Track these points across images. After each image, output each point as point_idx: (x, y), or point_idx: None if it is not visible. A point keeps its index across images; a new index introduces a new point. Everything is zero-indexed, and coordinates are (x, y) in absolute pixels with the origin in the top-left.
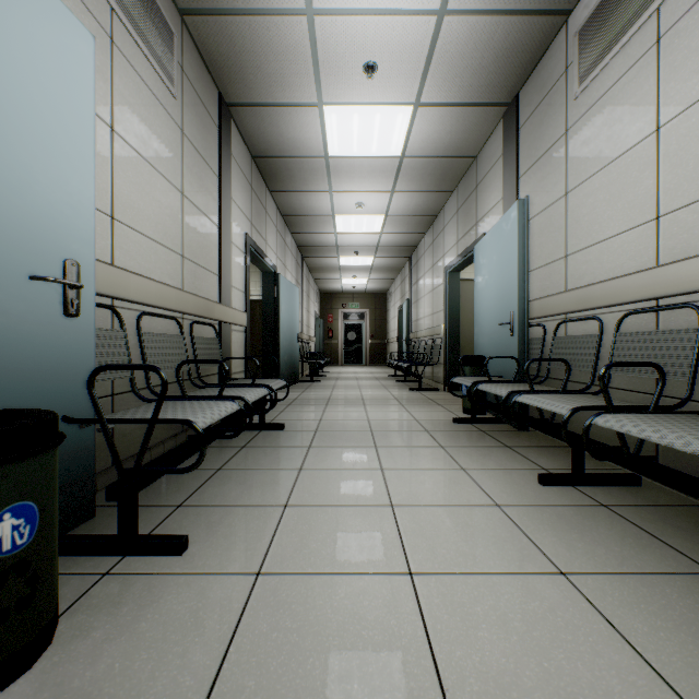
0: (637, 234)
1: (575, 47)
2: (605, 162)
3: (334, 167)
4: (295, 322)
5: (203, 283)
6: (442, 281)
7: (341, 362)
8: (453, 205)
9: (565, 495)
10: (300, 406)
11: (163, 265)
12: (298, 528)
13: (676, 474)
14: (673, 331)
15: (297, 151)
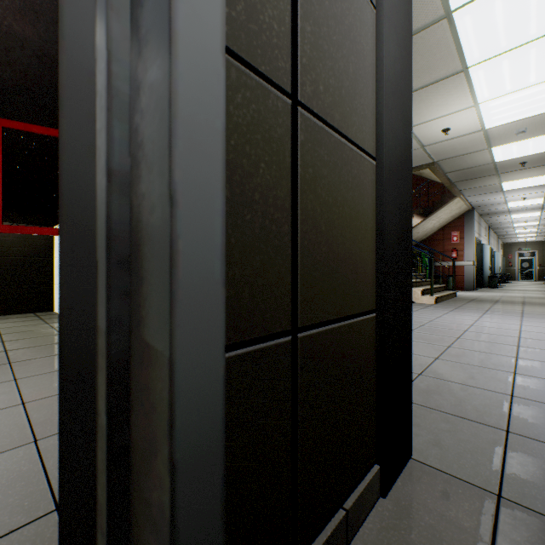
0: None
1: None
2: None
3: (515, 227)
4: (497, 264)
5: None
6: None
7: (516, 279)
8: None
9: None
10: (505, 285)
11: None
12: (513, 288)
13: None
14: None
15: (504, 227)
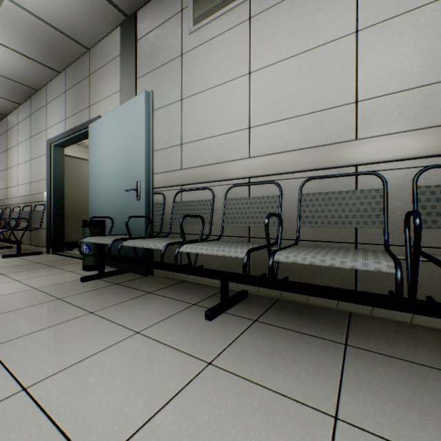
0: (236, 136)
1: None
2: (214, 84)
3: None
4: None
5: None
6: (45, 152)
7: None
8: (61, 86)
9: (231, 322)
10: None
11: None
12: None
13: (312, 286)
14: (265, 197)
15: None
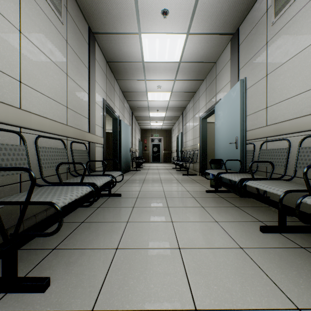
0: None
1: None
2: (291, 56)
3: (147, 67)
4: (128, 143)
5: (79, 122)
6: (198, 123)
7: (150, 161)
8: (204, 87)
9: (277, 239)
10: (130, 183)
11: (54, 111)
12: (123, 267)
13: None
14: None
15: (129, 58)
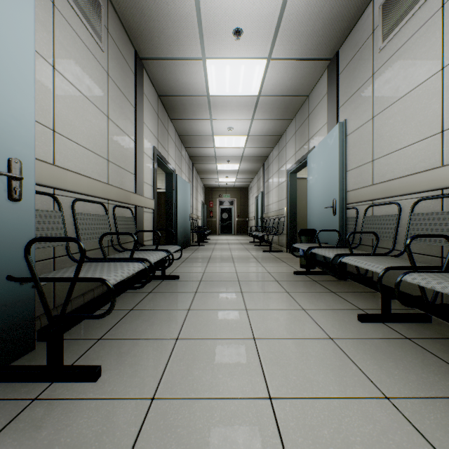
0: (426, 143)
1: (379, 16)
2: (402, 94)
3: (213, 103)
4: (187, 206)
5: (123, 179)
6: (285, 179)
7: (218, 232)
8: (292, 129)
9: (378, 330)
10: (191, 263)
11: (93, 166)
12: (185, 357)
13: None
14: None
15: (188, 91)
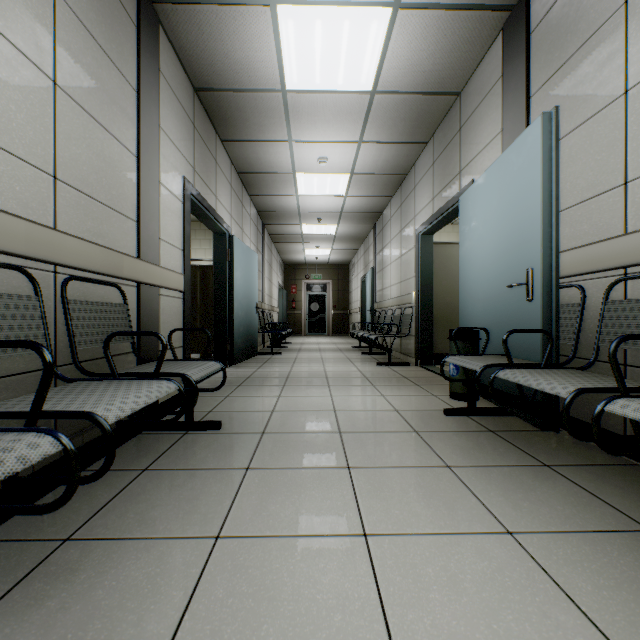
0: None
1: None
2: None
3: (293, 106)
4: (253, 290)
5: (104, 226)
6: (413, 245)
7: (304, 332)
8: (428, 159)
9: None
10: (252, 388)
11: (0, 181)
12: None
13: None
14: None
15: (248, 81)
